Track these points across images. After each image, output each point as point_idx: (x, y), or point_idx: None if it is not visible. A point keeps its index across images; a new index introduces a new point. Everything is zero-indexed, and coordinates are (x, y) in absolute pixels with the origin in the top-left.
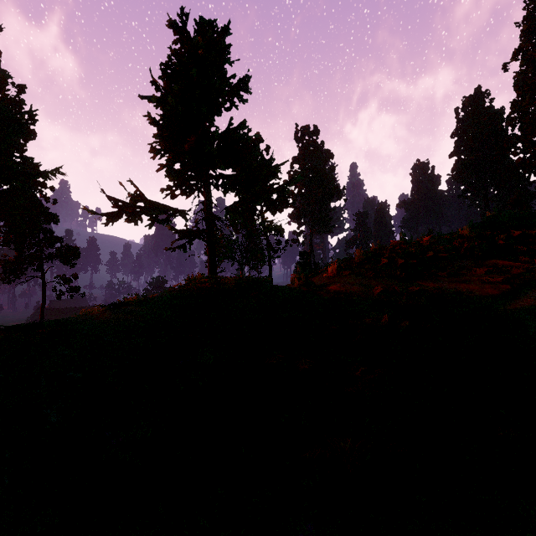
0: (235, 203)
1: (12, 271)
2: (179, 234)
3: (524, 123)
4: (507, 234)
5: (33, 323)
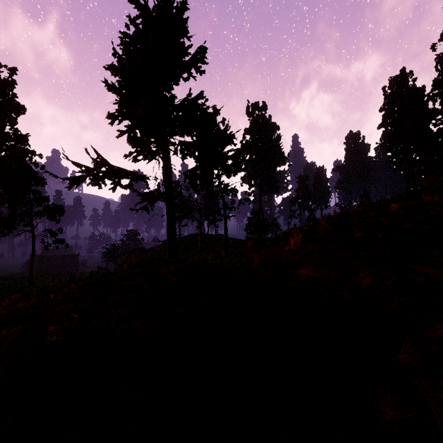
0: (193, 168)
1: (5, 226)
2: (142, 197)
3: None
4: None
5: None
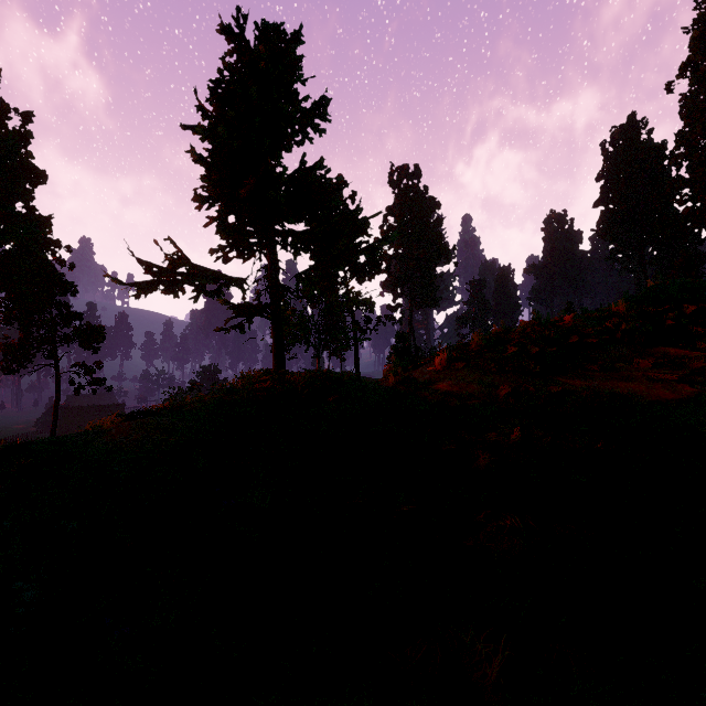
0: (310, 269)
1: (15, 358)
2: (235, 310)
3: (693, 162)
4: (678, 310)
5: (15, 445)
